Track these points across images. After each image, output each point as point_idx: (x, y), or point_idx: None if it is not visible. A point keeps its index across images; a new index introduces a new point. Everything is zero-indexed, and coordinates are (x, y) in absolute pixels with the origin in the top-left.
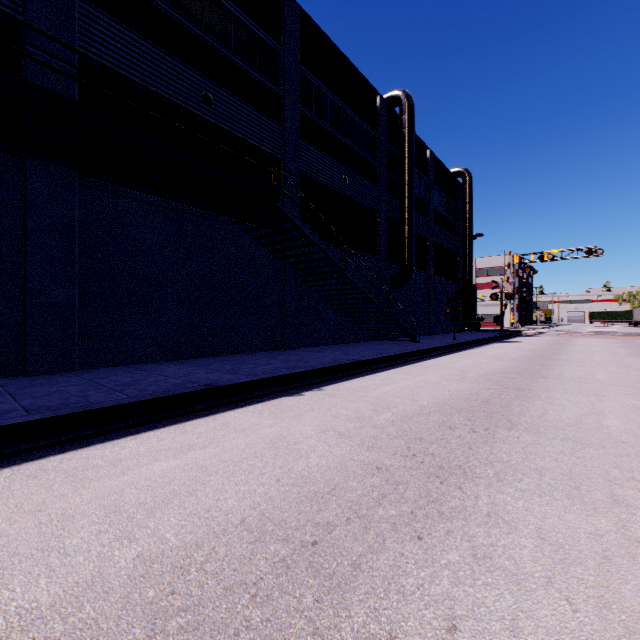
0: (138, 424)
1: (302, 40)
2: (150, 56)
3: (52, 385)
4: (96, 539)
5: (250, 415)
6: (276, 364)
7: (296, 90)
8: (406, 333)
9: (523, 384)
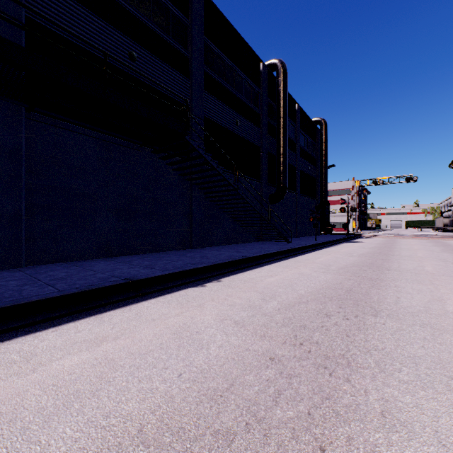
0: (62, 315)
1: (205, 17)
2: (85, 19)
3: None
4: None
5: (160, 305)
6: (185, 260)
7: (201, 54)
8: (282, 236)
9: (374, 275)
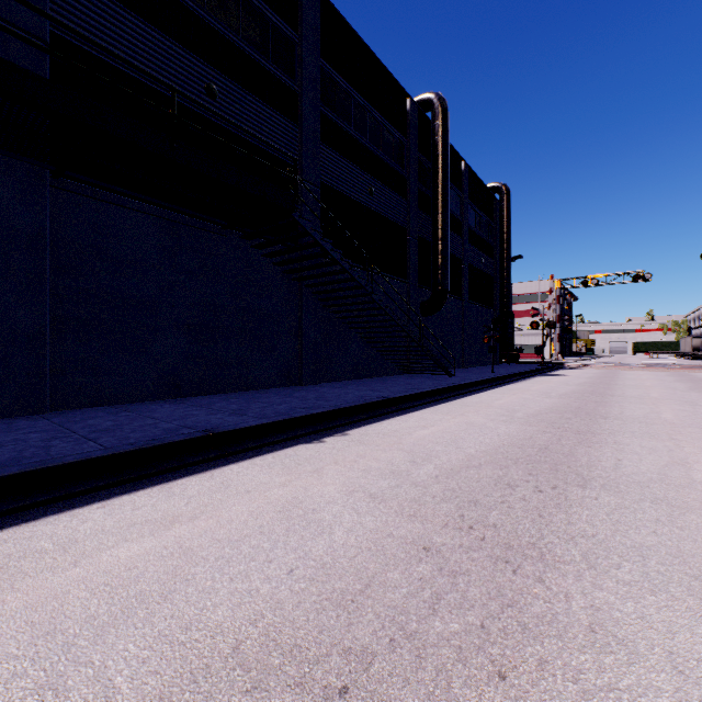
0: (111, 485)
1: (322, 29)
2: (141, 36)
3: (9, 432)
4: (3, 691)
5: (257, 470)
6: (292, 403)
7: (315, 86)
8: (440, 366)
9: (582, 426)
